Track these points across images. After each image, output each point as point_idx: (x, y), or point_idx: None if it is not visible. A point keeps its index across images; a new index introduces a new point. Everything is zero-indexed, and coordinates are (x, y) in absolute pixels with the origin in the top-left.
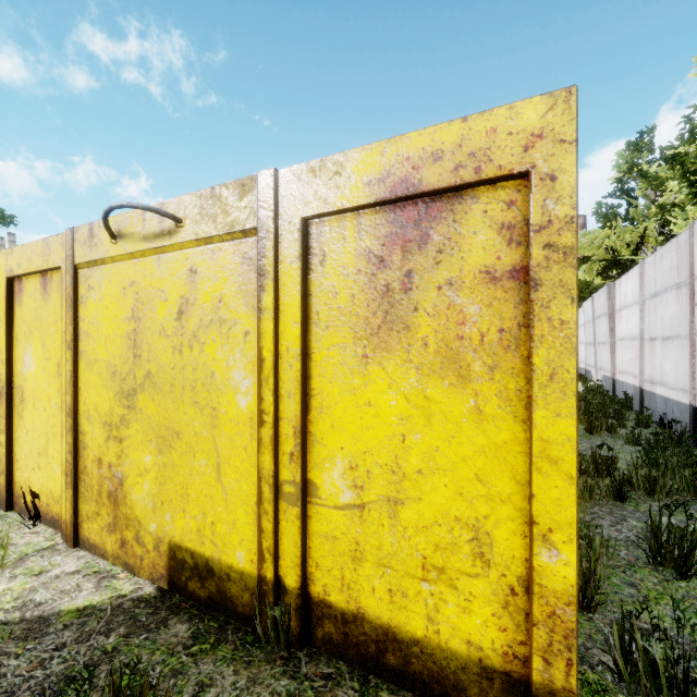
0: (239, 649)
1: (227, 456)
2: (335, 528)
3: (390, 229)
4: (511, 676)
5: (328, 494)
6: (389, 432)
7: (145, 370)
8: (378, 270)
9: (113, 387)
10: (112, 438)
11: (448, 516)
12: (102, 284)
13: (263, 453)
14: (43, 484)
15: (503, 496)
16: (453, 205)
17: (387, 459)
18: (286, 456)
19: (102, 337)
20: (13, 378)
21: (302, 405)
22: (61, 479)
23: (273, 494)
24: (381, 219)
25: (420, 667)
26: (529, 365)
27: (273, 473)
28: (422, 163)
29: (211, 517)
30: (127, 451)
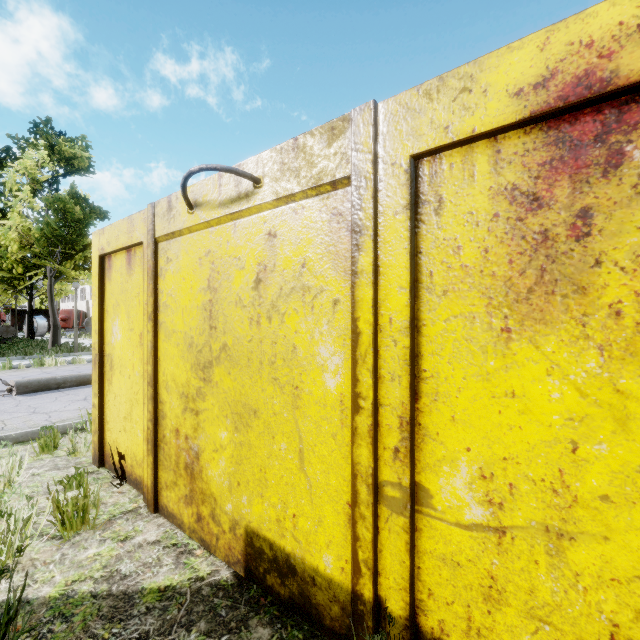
0: None
1: (311, 443)
2: (458, 552)
3: (549, 153)
4: None
5: (446, 506)
6: (547, 436)
7: (221, 343)
8: (528, 213)
9: (190, 358)
10: (189, 410)
11: None
12: (180, 256)
13: (358, 445)
14: (127, 446)
15: None
16: None
17: (543, 472)
18: (389, 452)
19: (180, 308)
20: (104, 347)
21: (410, 390)
22: (143, 445)
23: (373, 497)
24: (533, 142)
25: None
26: None
27: (373, 471)
28: (617, 46)
29: (293, 509)
30: (203, 424)
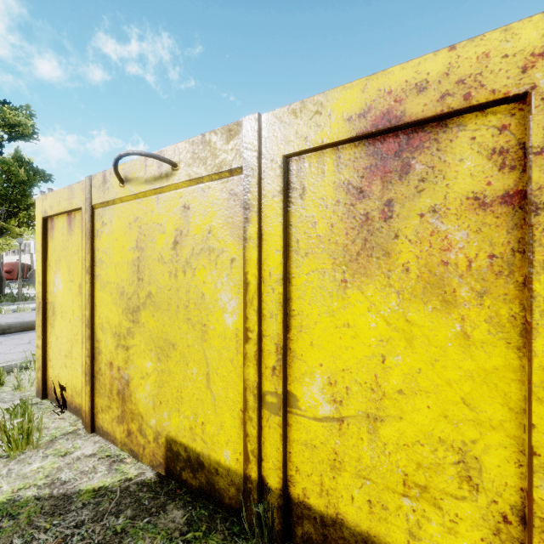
0: (227, 539)
1: (215, 367)
2: (315, 438)
3: (369, 161)
4: None
5: (307, 406)
6: (368, 353)
7: (146, 291)
8: (357, 200)
9: (121, 304)
10: (121, 346)
11: (431, 437)
12: (113, 221)
13: (247, 366)
14: (68, 379)
15: (494, 422)
16: (437, 134)
17: (366, 377)
18: (269, 370)
19: (113, 263)
20: (47, 296)
21: (283, 325)
22: (82, 377)
23: (257, 404)
24: (360, 152)
25: None
26: (528, 291)
27: (257, 384)
28: (404, 96)
29: (202, 418)
30: (132, 357)
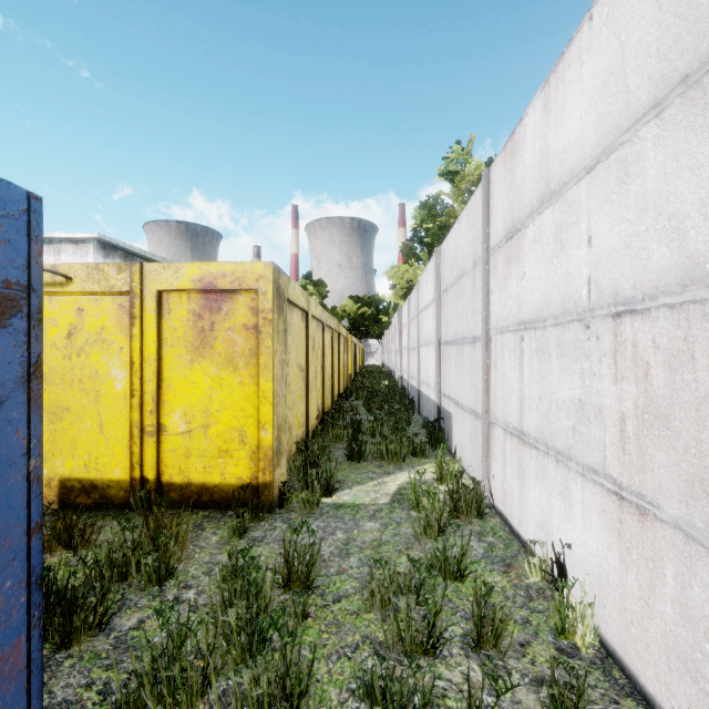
0: (119, 516)
1: (108, 418)
2: (177, 445)
3: (204, 302)
4: (254, 486)
5: (172, 429)
6: (204, 395)
7: None
8: (198, 320)
9: None
10: None
11: (230, 428)
12: None
13: (133, 412)
14: None
15: (251, 415)
16: (232, 296)
17: (203, 407)
18: (148, 412)
19: None
20: None
21: (157, 385)
22: None
23: (140, 433)
24: (200, 297)
25: (218, 496)
26: (259, 363)
27: (140, 421)
28: (218, 277)
29: (96, 455)
30: None
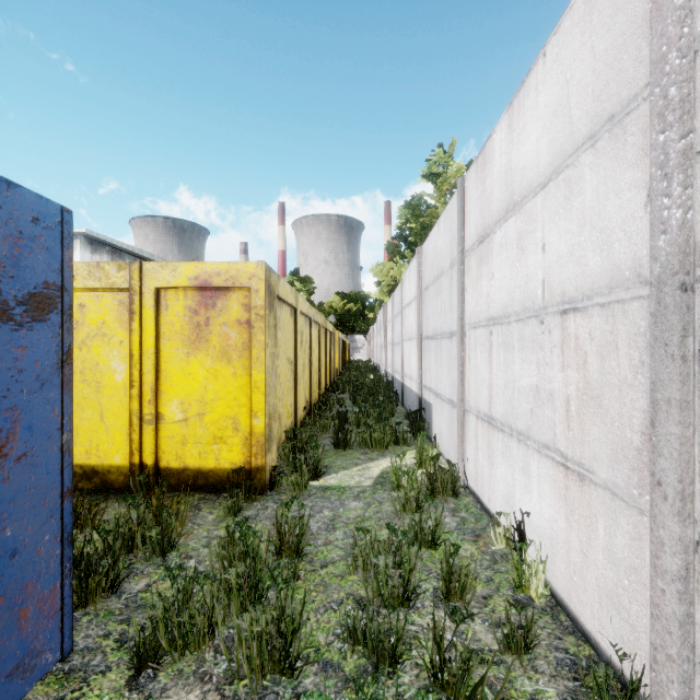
0: (120, 499)
1: (108, 407)
2: (174, 432)
3: (200, 298)
4: (246, 470)
5: (170, 417)
6: (199, 385)
7: None
8: (194, 316)
9: None
10: None
11: (224, 416)
12: None
13: (133, 402)
14: None
15: (244, 404)
16: (226, 293)
17: (198, 397)
18: (147, 402)
19: None
20: None
21: (156, 376)
22: None
23: (140, 421)
24: (196, 294)
25: (213, 480)
26: (251, 355)
27: (140, 410)
28: (213, 275)
29: (97, 442)
30: None
